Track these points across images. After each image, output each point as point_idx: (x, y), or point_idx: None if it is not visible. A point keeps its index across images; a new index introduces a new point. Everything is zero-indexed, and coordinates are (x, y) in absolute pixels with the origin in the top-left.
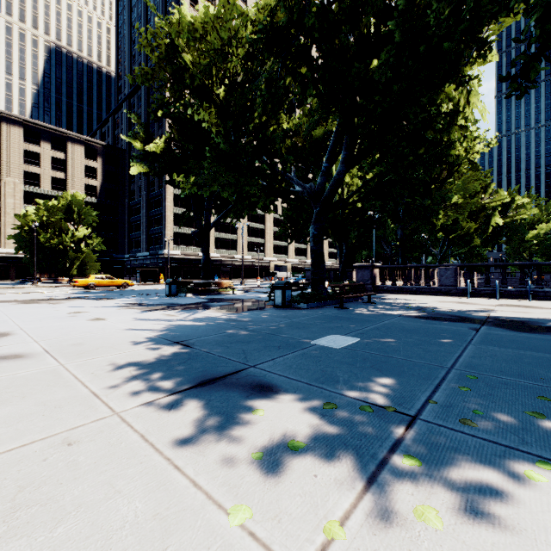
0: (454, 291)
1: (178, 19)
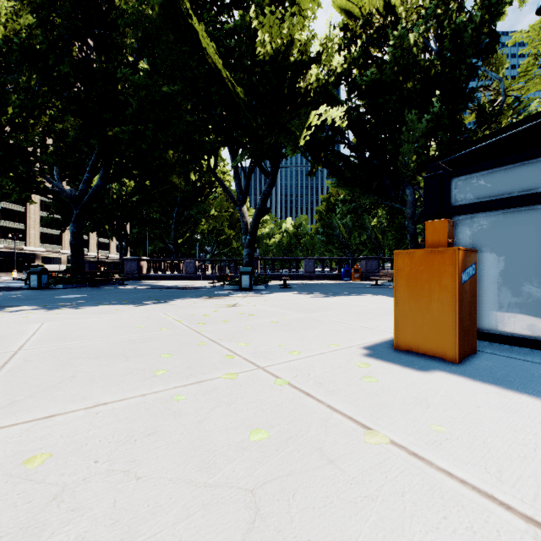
0: (194, 277)
1: None
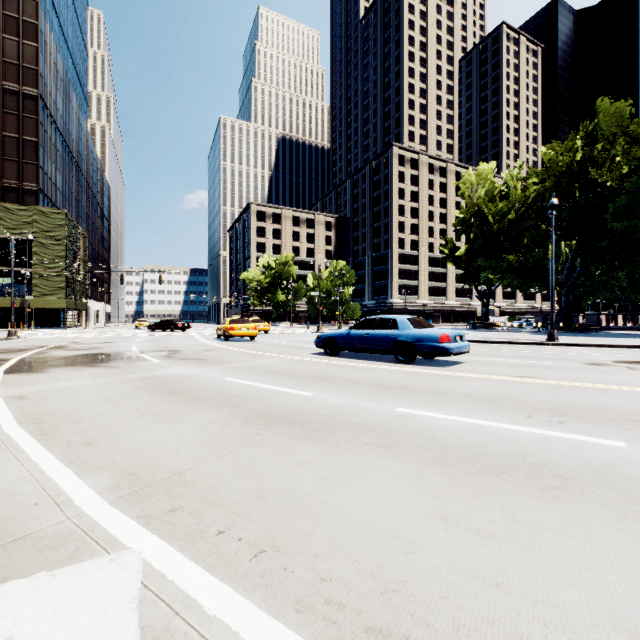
0: None
1: (484, 200)
